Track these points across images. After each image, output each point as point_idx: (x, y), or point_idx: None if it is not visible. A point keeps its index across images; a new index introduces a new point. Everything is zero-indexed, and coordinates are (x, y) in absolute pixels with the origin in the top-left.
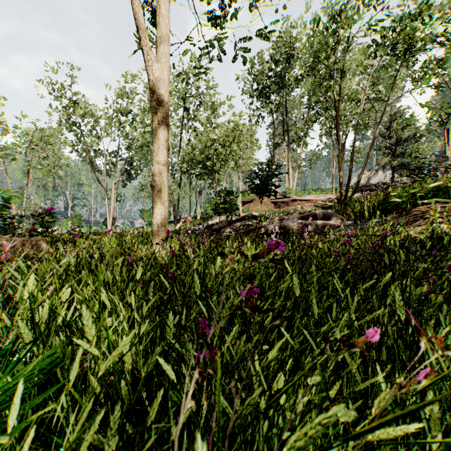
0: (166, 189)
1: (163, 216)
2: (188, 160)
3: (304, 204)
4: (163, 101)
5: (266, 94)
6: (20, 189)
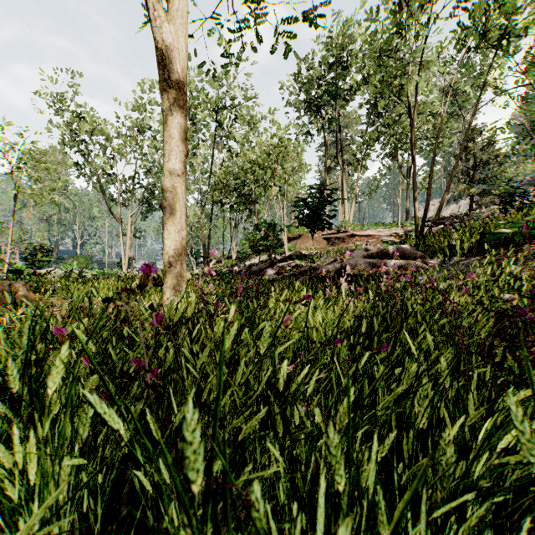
0: (183, 211)
1: (179, 251)
2: (221, 187)
3: (365, 241)
4: (179, 81)
5: (317, 106)
6: (17, 223)
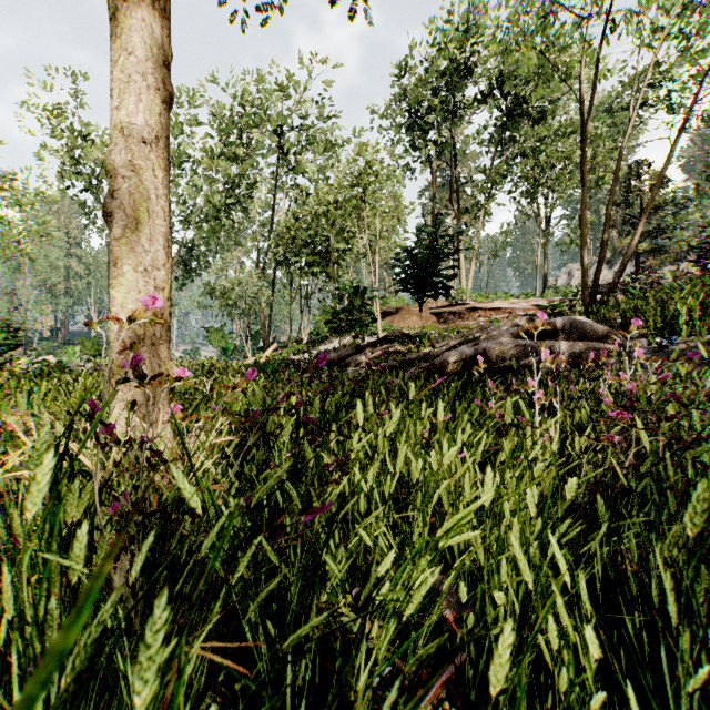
0: (160, 226)
1: (146, 315)
2: (286, 241)
3: (492, 316)
4: None
5: (422, 127)
6: (8, 294)
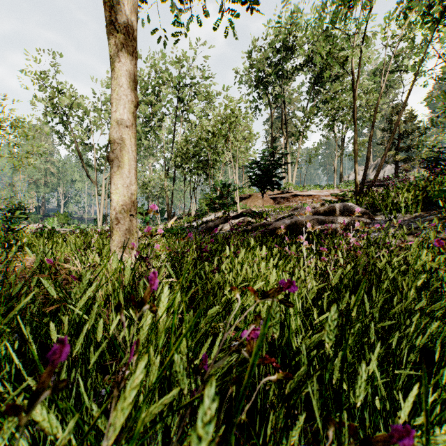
0: (133, 165)
1: (127, 207)
2: (182, 153)
3: (306, 200)
4: (126, 25)
5: (264, 84)
6: (9, 185)
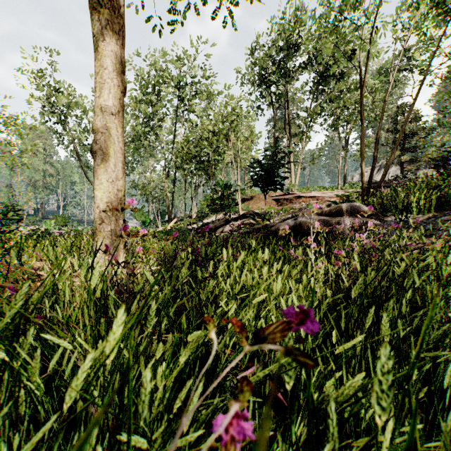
0: (119, 157)
1: (113, 204)
2: (183, 154)
3: (310, 201)
4: None
5: (267, 83)
6: (7, 187)
